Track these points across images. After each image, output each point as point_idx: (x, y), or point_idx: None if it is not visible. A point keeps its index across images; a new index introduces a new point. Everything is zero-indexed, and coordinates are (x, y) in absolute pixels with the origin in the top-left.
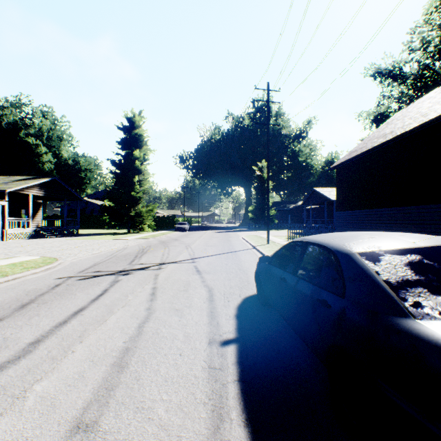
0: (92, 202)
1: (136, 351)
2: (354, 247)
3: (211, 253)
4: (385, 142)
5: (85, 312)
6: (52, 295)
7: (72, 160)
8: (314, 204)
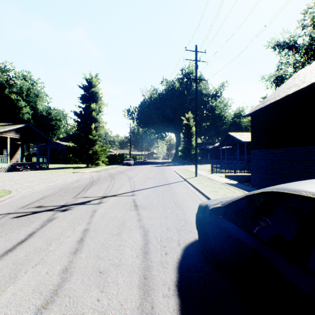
0: (62, 144)
1: None
2: None
3: (149, 186)
4: (300, 90)
5: None
6: None
7: (45, 112)
8: (228, 145)
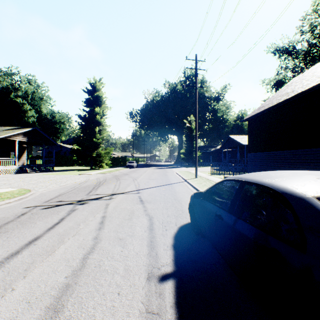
0: (65, 147)
1: (75, 288)
2: (308, 190)
3: (152, 186)
4: (288, 99)
5: (38, 242)
6: (15, 223)
7: (49, 115)
8: (229, 147)
